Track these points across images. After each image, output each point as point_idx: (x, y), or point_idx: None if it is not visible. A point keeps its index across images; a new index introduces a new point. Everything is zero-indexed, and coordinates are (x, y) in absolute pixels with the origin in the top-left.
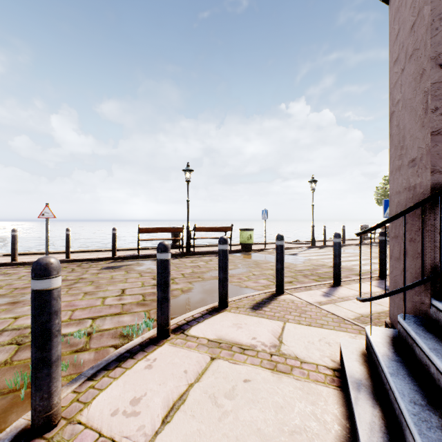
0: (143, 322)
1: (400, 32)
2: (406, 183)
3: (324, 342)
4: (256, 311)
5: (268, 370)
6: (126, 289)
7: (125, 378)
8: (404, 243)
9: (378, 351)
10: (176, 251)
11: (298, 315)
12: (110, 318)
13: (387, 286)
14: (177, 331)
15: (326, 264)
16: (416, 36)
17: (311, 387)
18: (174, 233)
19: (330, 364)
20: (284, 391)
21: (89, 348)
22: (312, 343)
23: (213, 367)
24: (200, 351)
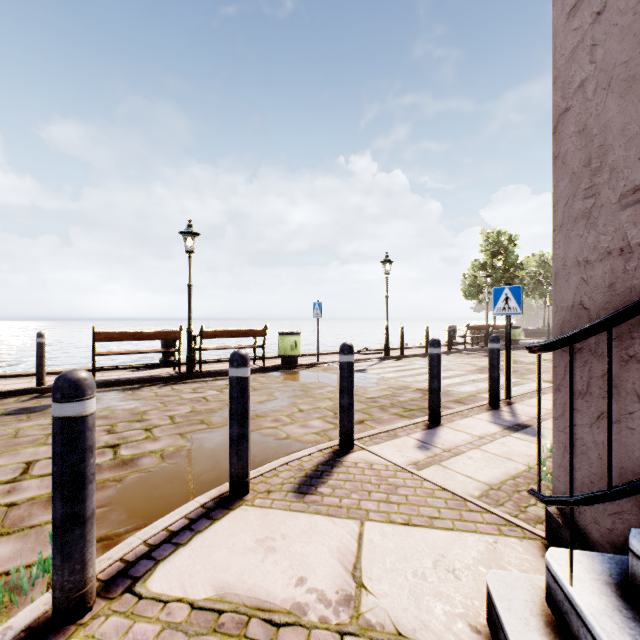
0: (35, 565)
1: None
2: (612, 240)
3: (446, 570)
4: (305, 498)
5: None
6: (35, 462)
7: None
8: None
9: None
10: (169, 371)
11: (385, 500)
12: None
13: (506, 422)
14: (118, 584)
15: (410, 385)
16: None
17: None
18: (166, 341)
19: None
20: None
21: None
22: (423, 577)
23: None
24: None
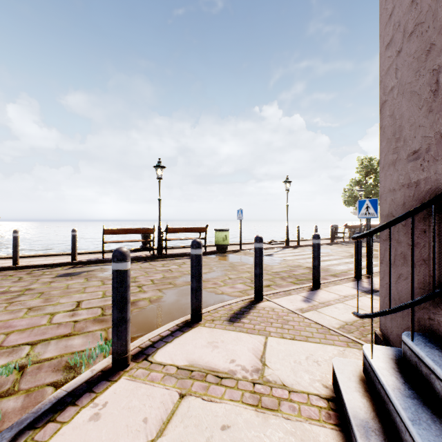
0: (97, 347)
1: (396, 10)
2: (404, 179)
3: (312, 361)
4: (234, 324)
5: (251, 407)
6: (82, 301)
7: (57, 441)
8: (412, 249)
9: (386, 382)
10: (146, 253)
11: (280, 327)
12: (55, 341)
13: (364, 288)
14: (139, 357)
15: (302, 264)
16: (419, 9)
17: (305, 430)
18: (144, 234)
19: (323, 392)
20: (273, 440)
21: (17, 390)
22: (299, 363)
23: (182, 410)
24: (166, 386)
